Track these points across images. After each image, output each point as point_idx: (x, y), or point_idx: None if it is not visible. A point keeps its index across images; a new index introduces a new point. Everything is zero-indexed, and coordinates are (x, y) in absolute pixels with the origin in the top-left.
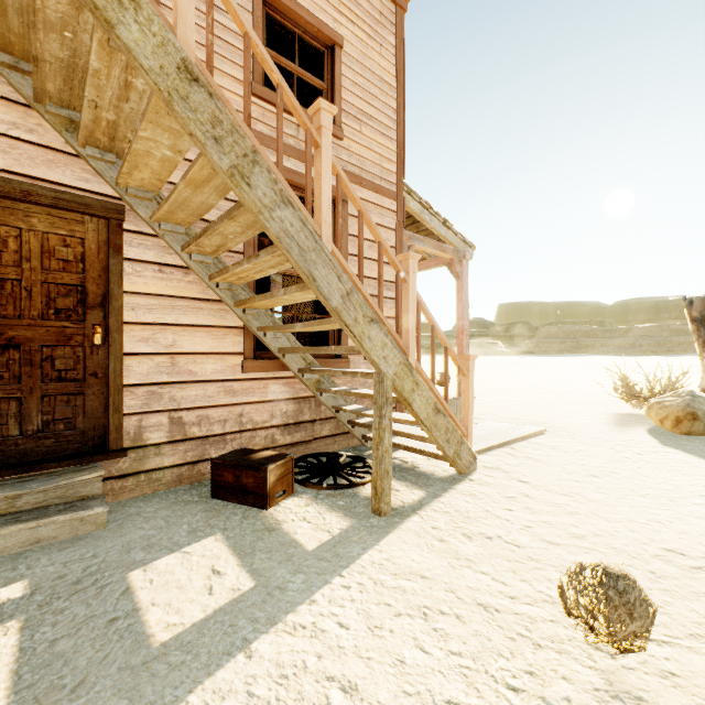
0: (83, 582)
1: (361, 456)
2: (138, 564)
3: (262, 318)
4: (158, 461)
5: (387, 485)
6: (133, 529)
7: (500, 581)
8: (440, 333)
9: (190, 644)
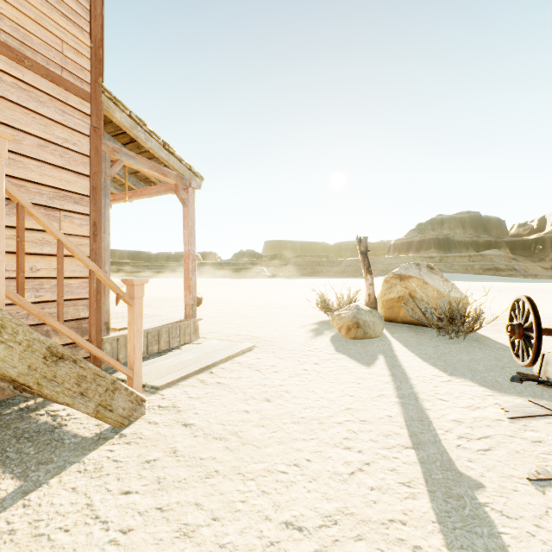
0: None
1: None
2: None
3: None
4: None
5: None
6: None
7: None
8: (73, 251)
9: None
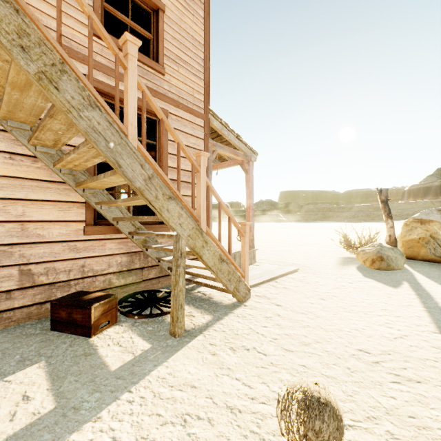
0: None
1: None
2: None
3: (99, 196)
4: (8, 303)
5: (181, 314)
6: None
7: (248, 384)
8: (224, 207)
9: None
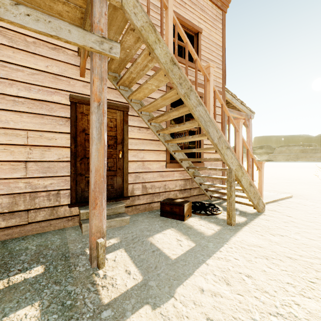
0: (134, 240)
1: (212, 203)
2: (149, 236)
3: (174, 147)
4: (138, 201)
5: (233, 213)
6: (139, 225)
7: (293, 250)
8: (250, 152)
9: (184, 260)
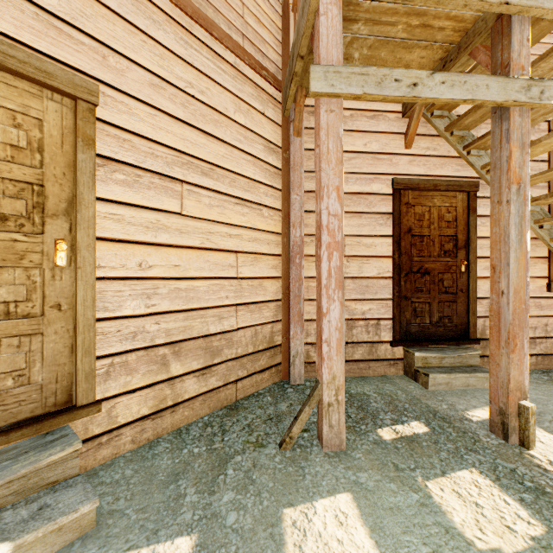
0: (543, 416)
1: None
2: None
3: None
4: None
5: None
6: None
7: None
8: None
9: None
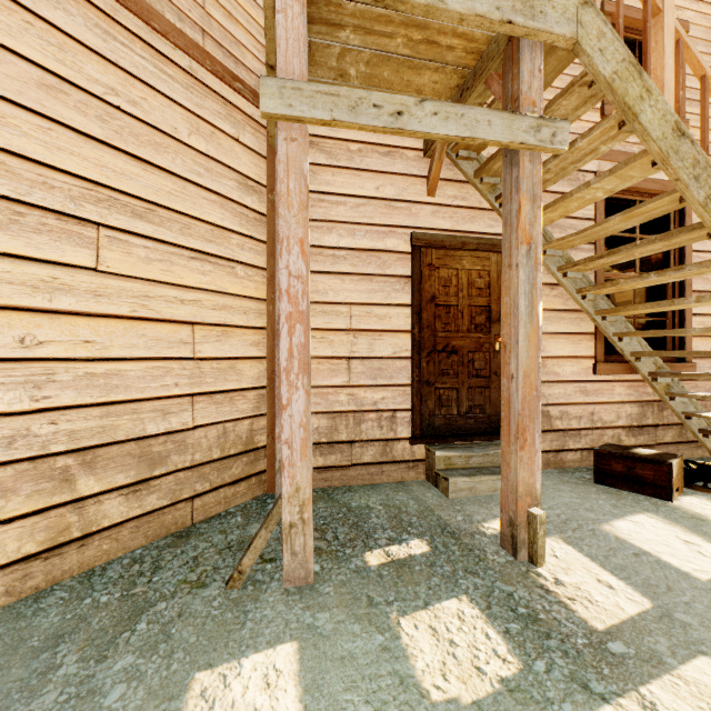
0: (568, 524)
1: None
2: (598, 521)
3: (616, 324)
4: None
5: None
6: (555, 495)
7: None
8: None
9: None
